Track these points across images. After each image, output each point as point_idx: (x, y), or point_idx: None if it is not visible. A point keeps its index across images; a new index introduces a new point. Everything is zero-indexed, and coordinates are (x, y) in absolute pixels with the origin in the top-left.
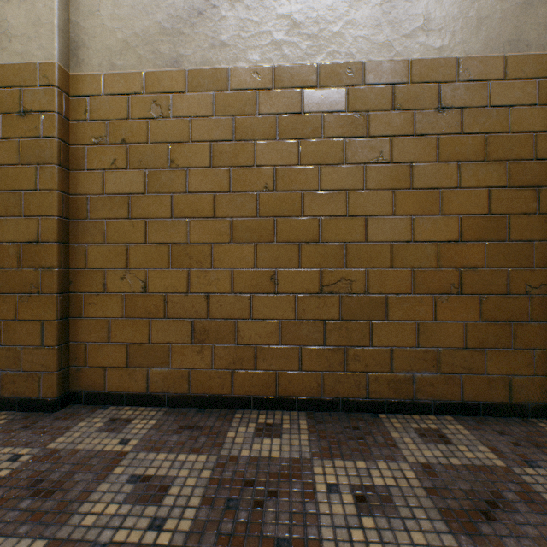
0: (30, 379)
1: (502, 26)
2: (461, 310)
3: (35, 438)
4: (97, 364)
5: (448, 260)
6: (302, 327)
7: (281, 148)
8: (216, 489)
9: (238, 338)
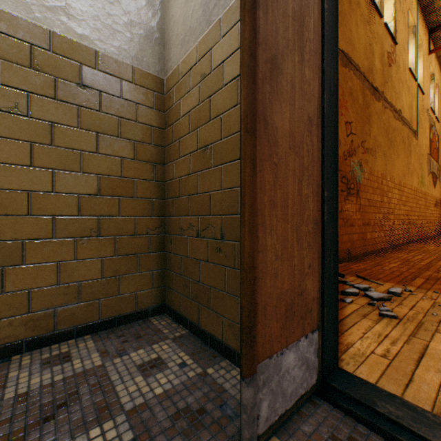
0: None
1: (132, 45)
2: (101, 249)
3: None
4: None
5: (89, 209)
6: None
7: None
8: None
9: None
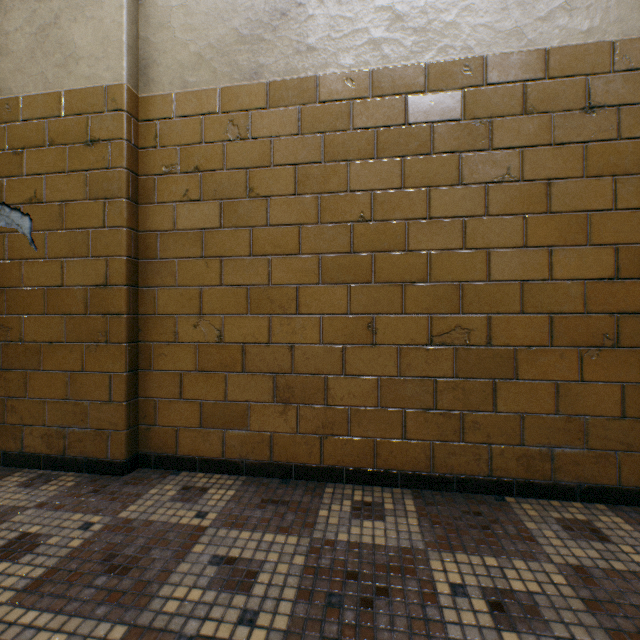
0: (97, 438)
1: None
2: (618, 368)
3: (105, 504)
4: (168, 423)
5: (599, 303)
6: (406, 386)
7: (380, 168)
8: (313, 580)
9: (327, 398)
